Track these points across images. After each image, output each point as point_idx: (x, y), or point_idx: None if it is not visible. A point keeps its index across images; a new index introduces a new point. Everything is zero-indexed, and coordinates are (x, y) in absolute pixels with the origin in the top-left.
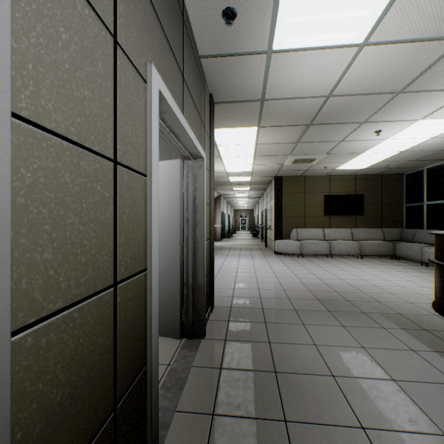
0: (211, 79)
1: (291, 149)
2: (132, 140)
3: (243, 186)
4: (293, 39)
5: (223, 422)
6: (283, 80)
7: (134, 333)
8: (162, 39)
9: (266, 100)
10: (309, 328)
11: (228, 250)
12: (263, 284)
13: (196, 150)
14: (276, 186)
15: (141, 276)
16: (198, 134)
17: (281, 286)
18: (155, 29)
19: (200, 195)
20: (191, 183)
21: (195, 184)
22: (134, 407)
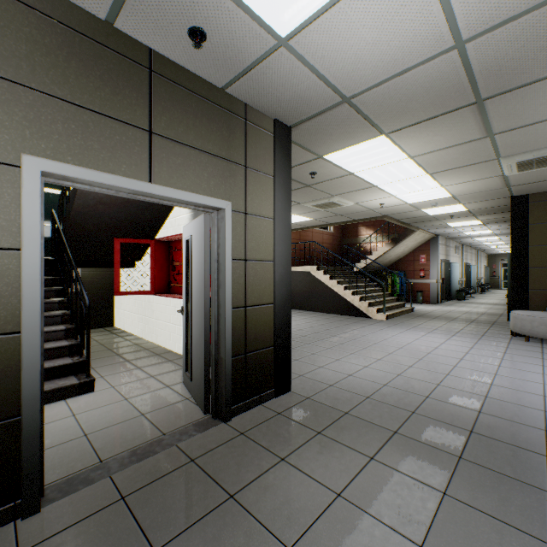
0: (258, 105)
1: (490, 148)
2: (1, 225)
3: (465, 220)
4: (292, 8)
5: (118, 509)
6: (345, 63)
7: (4, 381)
8: (79, 116)
9: (352, 97)
10: (371, 468)
11: (427, 319)
12: (404, 379)
13: (194, 203)
14: (513, 213)
15: (20, 336)
16: (214, 181)
17: (430, 390)
18: (57, 115)
19: (222, 253)
20: (214, 239)
21: (219, 240)
22: (4, 441)
